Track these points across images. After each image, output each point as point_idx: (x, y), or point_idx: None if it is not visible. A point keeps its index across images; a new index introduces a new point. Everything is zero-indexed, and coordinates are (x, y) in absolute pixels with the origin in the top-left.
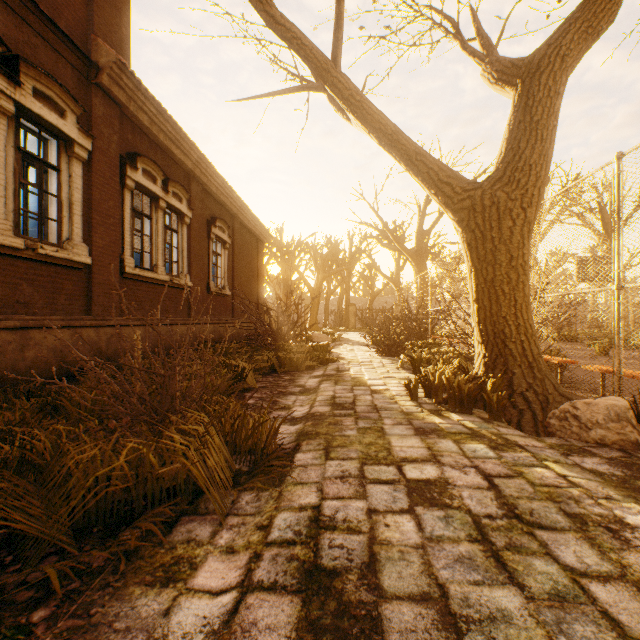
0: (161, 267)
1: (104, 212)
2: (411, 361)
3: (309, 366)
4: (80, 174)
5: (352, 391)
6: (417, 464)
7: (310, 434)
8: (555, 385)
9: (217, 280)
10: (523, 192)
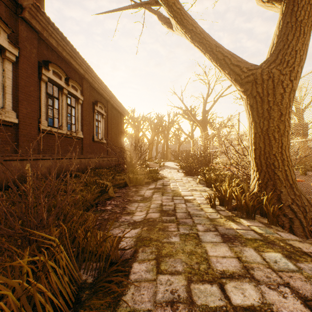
0: (64, 126)
1: (27, 93)
2: (205, 179)
3: (147, 182)
4: (10, 69)
5: (173, 200)
6: (236, 282)
7: (145, 240)
8: (308, 199)
9: (98, 135)
10: (291, 69)
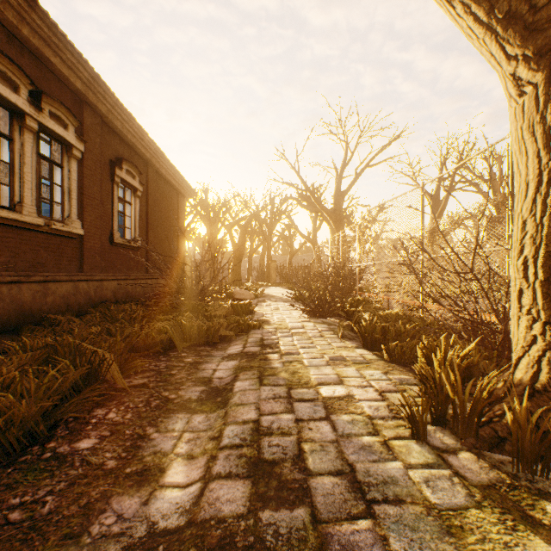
0: (29, 206)
1: None
2: (360, 330)
3: (225, 336)
4: None
5: (291, 405)
6: None
7: None
8: None
9: (125, 231)
10: None
